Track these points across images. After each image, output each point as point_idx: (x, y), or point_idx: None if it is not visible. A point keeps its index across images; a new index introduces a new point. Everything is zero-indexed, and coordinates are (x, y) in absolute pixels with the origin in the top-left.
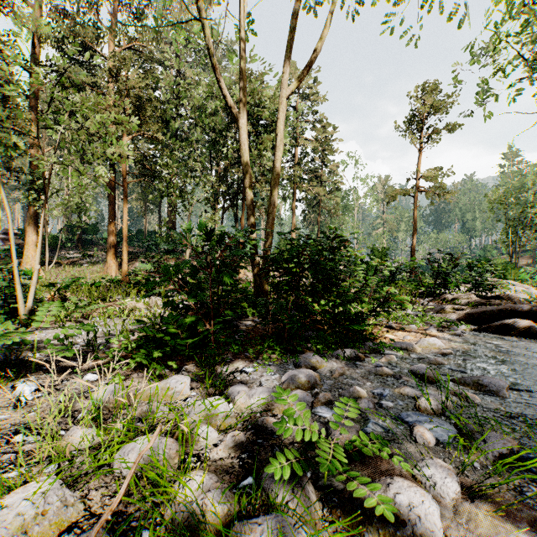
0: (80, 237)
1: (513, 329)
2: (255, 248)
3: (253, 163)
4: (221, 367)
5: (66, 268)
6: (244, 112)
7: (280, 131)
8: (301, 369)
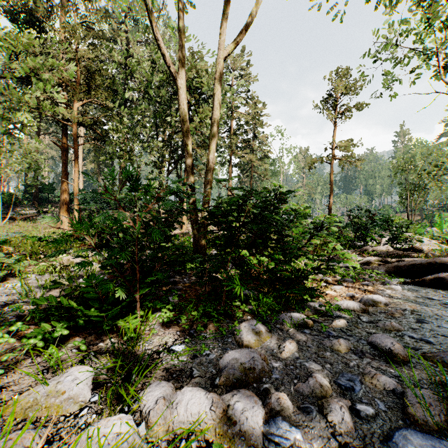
0: (36, 195)
1: (447, 283)
2: (194, 204)
3: (195, 131)
4: (146, 343)
5: (21, 224)
6: (183, 72)
7: (218, 91)
8: (244, 349)
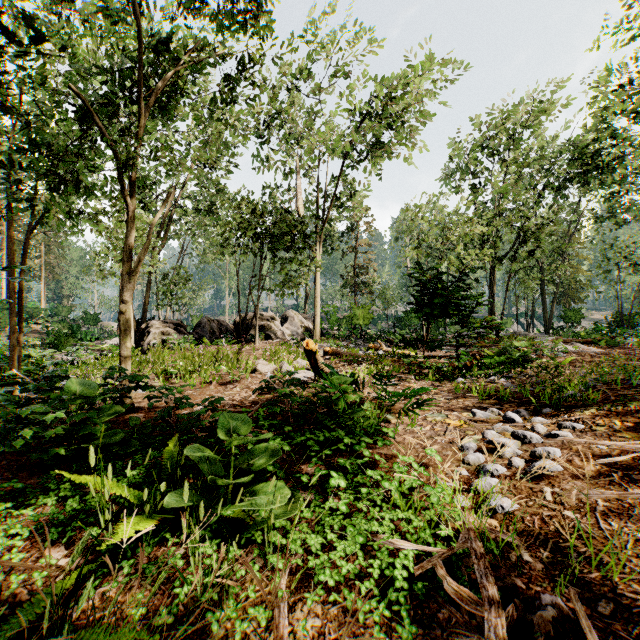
0: None
1: None
2: None
3: None
4: None
5: None
6: None
7: None
8: None
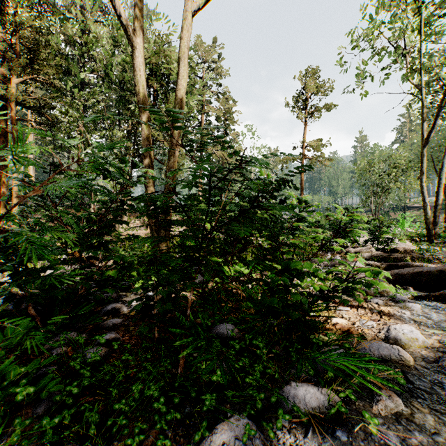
0: None
1: None
2: None
3: None
4: None
5: None
6: (139, 30)
7: (183, 54)
8: None
